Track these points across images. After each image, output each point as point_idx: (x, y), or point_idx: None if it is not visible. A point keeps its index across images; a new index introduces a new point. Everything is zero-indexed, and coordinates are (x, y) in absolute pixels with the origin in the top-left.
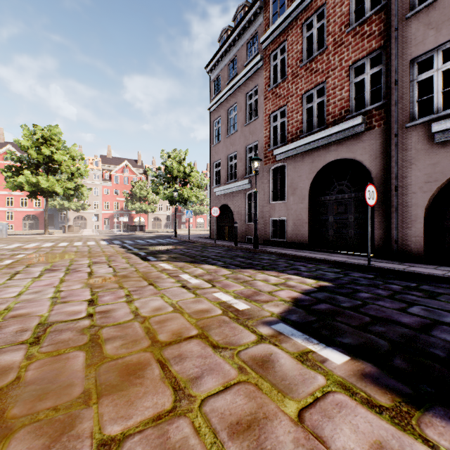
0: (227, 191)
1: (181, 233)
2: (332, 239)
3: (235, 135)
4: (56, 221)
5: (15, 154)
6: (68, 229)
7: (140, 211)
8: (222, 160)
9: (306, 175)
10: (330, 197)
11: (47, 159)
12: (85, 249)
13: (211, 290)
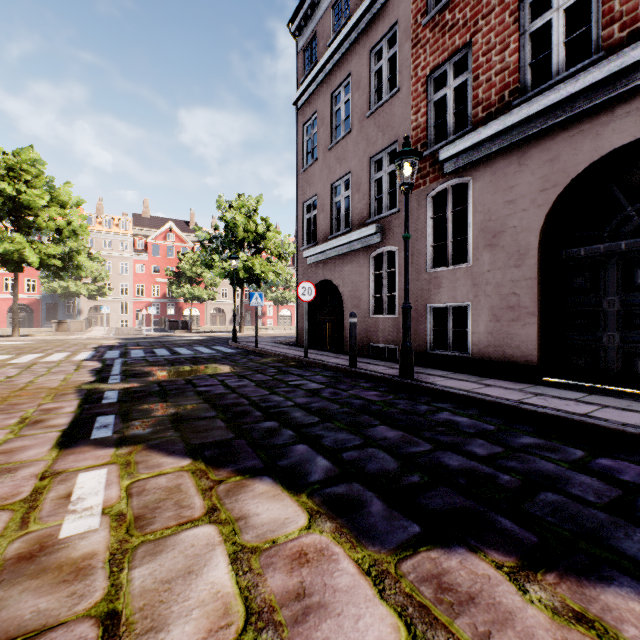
0: (330, 254)
1: (250, 334)
2: (617, 357)
3: (347, 140)
4: (61, 313)
5: None
6: (58, 327)
7: (192, 299)
8: (320, 195)
9: (530, 196)
10: (611, 247)
11: (10, 204)
12: (0, 376)
13: None
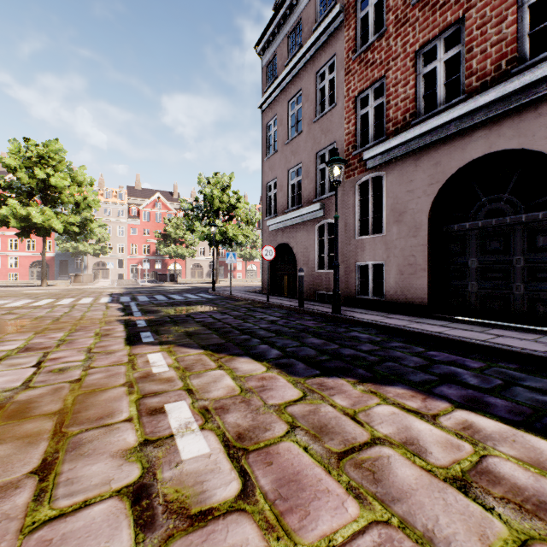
0: (286, 223)
1: (224, 285)
2: (476, 299)
3: (299, 138)
4: (71, 268)
5: (3, 179)
6: (75, 279)
7: (176, 256)
8: (279, 179)
9: (423, 188)
10: (472, 225)
11: (42, 185)
12: (60, 312)
13: (232, 545)
